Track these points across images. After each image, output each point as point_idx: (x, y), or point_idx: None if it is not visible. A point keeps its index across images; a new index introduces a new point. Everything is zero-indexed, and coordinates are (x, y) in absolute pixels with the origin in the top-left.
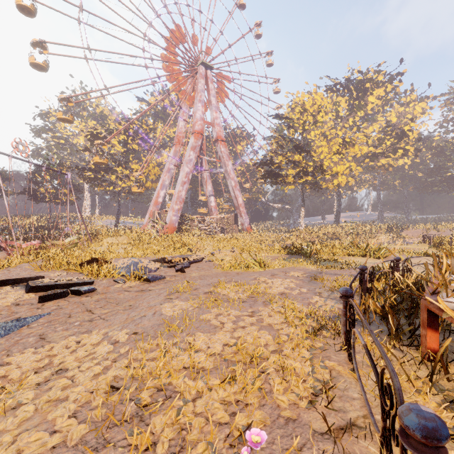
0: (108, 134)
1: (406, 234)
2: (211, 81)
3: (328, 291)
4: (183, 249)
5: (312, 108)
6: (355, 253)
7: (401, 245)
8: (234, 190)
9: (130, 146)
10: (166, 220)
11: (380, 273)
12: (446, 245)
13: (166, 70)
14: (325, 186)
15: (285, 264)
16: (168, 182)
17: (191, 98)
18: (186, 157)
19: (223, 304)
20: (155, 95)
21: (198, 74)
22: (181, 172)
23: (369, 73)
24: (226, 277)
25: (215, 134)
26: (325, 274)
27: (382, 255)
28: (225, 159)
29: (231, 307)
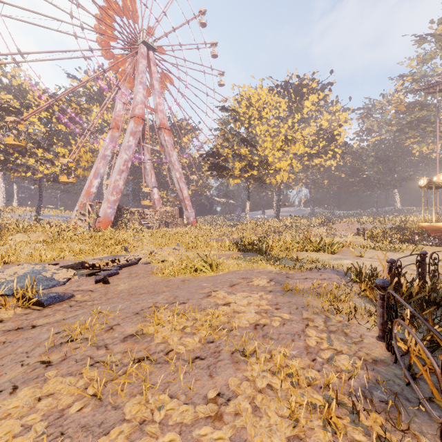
0: (24, 108)
1: (336, 227)
2: (153, 64)
3: (316, 312)
4: (115, 248)
5: (257, 104)
6: (309, 248)
7: (340, 238)
8: (179, 182)
9: (54, 126)
10: (99, 213)
11: (362, 277)
12: (380, 238)
13: (100, 43)
14: (269, 181)
15: (241, 265)
16: (103, 170)
17: (130, 79)
18: (124, 142)
19: (156, 374)
20: (89, 73)
21: (139, 53)
22: (119, 159)
23: (304, 80)
24: (167, 294)
25: (158, 121)
26: (294, 278)
27: (336, 250)
28: (169, 149)
29: (171, 383)
